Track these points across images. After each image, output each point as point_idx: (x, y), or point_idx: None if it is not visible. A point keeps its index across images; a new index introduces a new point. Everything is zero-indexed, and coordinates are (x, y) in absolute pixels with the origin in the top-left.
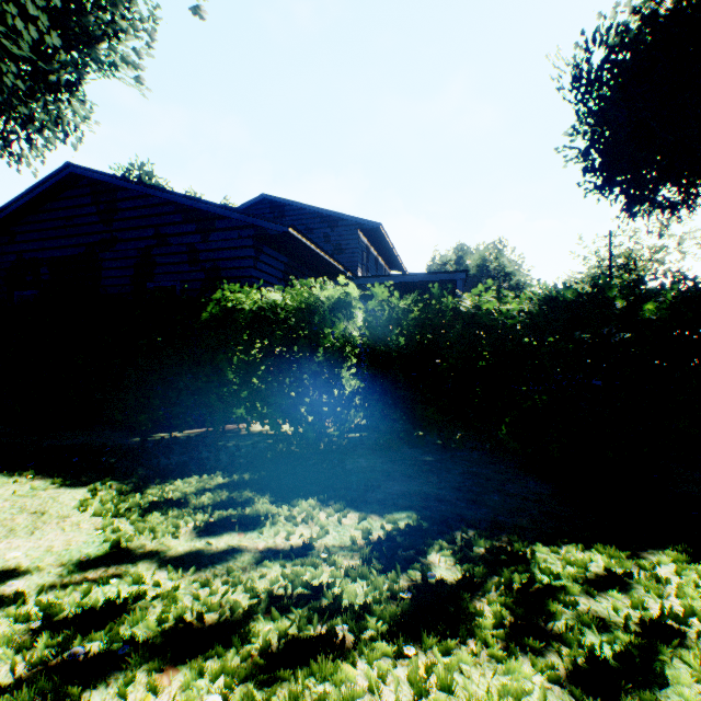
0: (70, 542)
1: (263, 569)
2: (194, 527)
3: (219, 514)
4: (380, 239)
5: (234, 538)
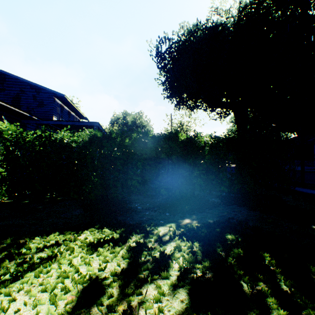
0: None
1: None
2: None
3: None
4: (68, 102)
5: None
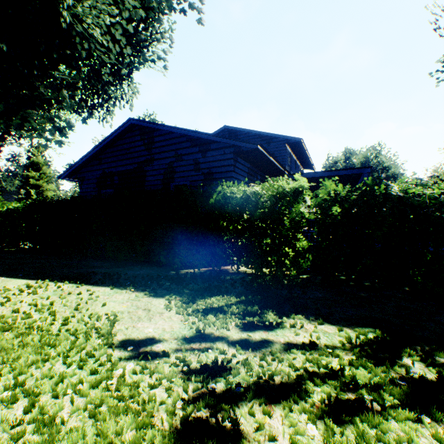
0: (172, 327)
1: (291, 354)
2: (235, 325)
3: (246, 319)
4: (300, 148)
5: (262, 334)
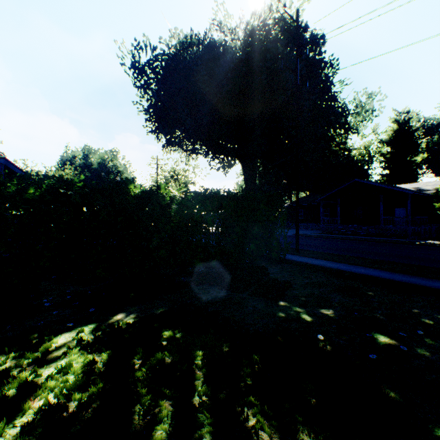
0: None
1: None
2: None
3: None
4: None
5: None
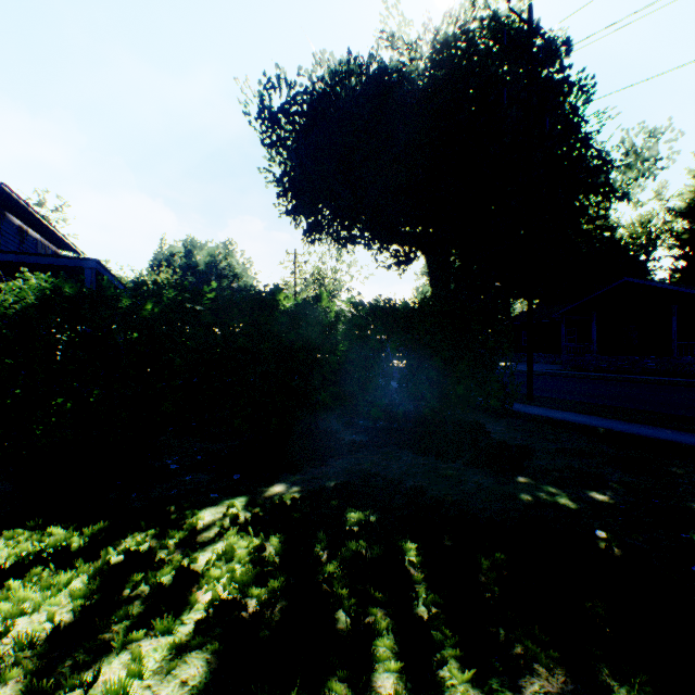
0: None
1: None
2: None
3: None
4: (18, 204)
5: None
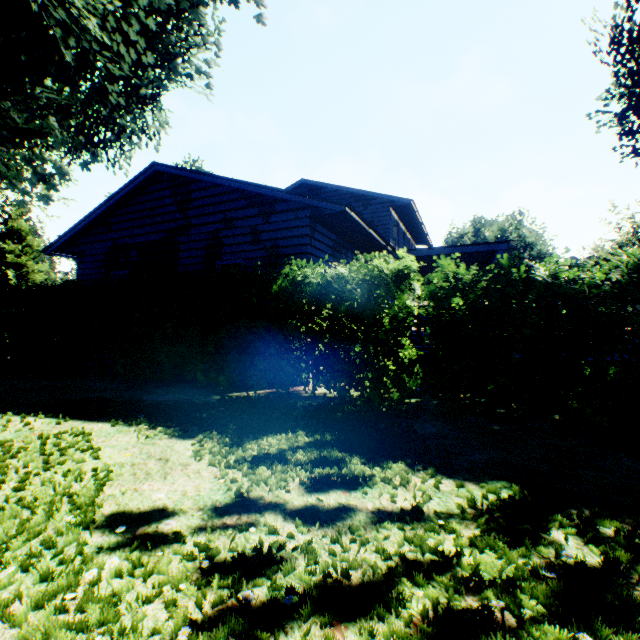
0: (199, 488)
1: (382, 530)
2: (300, 482)
3: (318, 471)
4: (410, 215)
5: (341, 496)
